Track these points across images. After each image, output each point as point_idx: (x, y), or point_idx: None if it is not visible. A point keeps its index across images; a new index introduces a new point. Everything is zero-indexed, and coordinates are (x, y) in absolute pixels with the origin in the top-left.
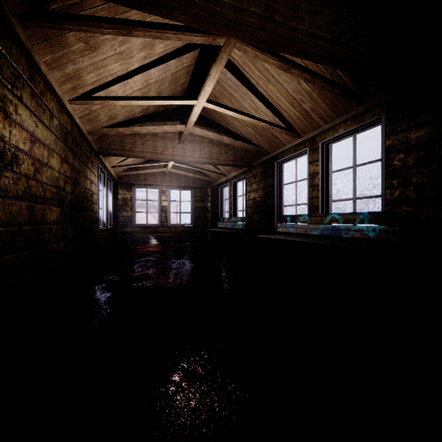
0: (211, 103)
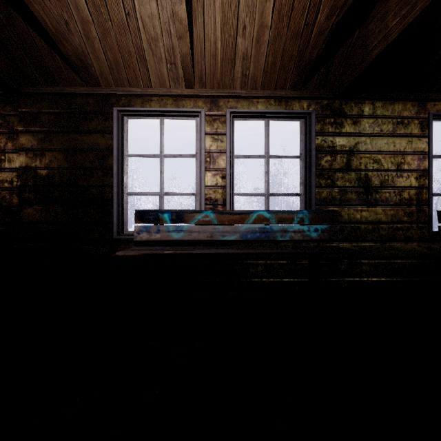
0: None
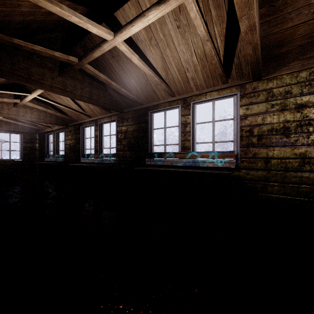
0: (40, 96)
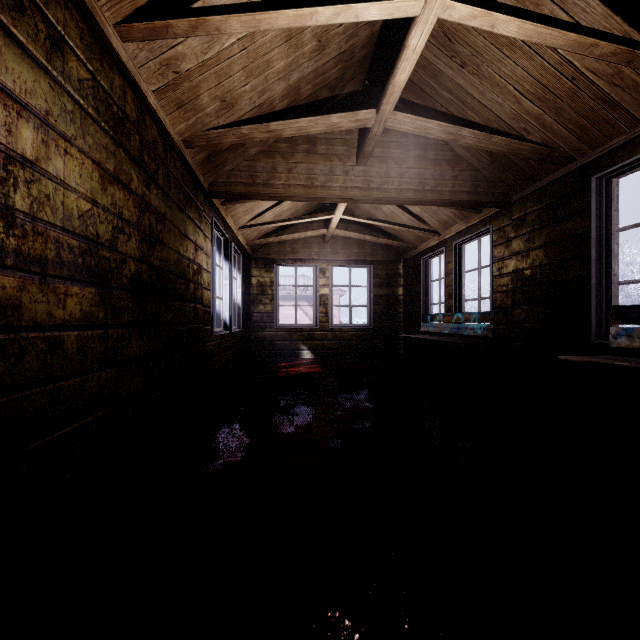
0: None
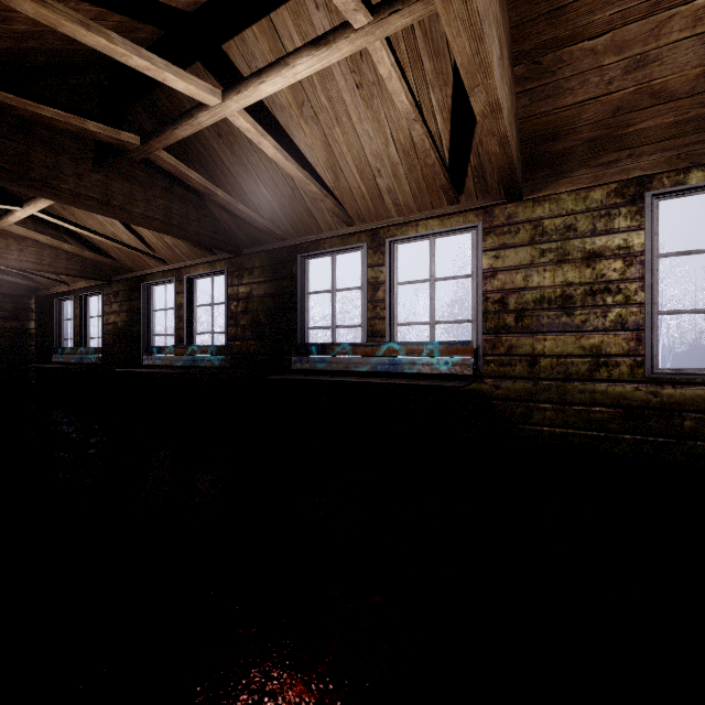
0: (45, 213)
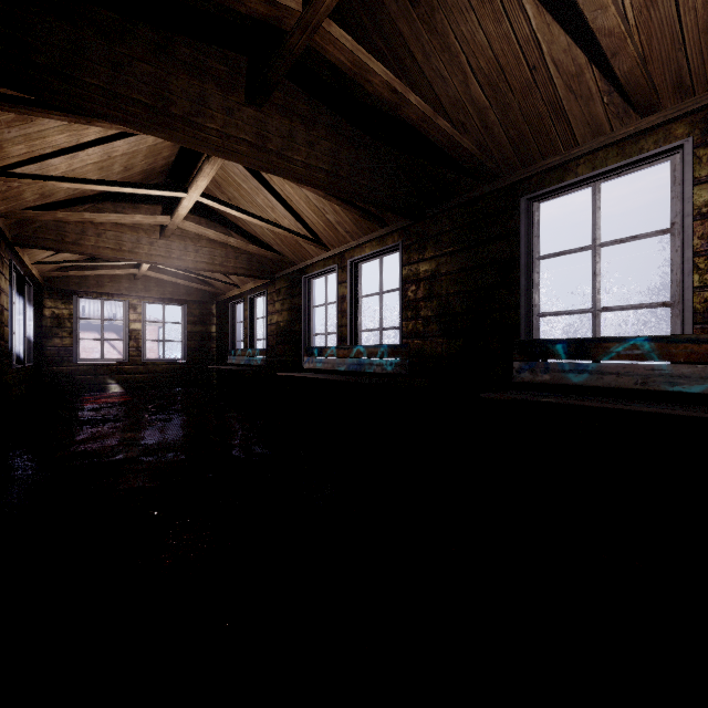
0: (208, 198)
